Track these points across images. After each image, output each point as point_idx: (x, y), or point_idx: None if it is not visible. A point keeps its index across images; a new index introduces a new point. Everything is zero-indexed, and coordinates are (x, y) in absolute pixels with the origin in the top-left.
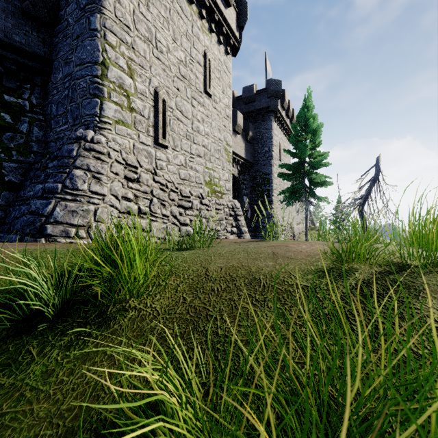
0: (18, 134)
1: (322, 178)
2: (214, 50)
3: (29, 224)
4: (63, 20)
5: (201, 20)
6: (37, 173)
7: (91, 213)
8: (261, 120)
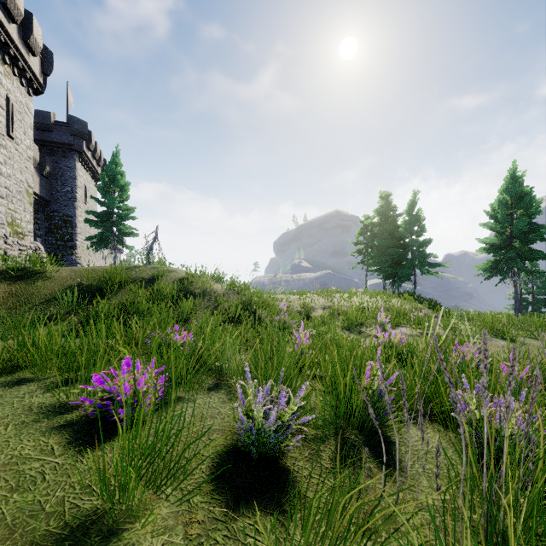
0: None
1: (130, 230)
2: (16, 92)
3: None
4: None
5: (4, 65)
6: None
7: None
8: (61, 155)
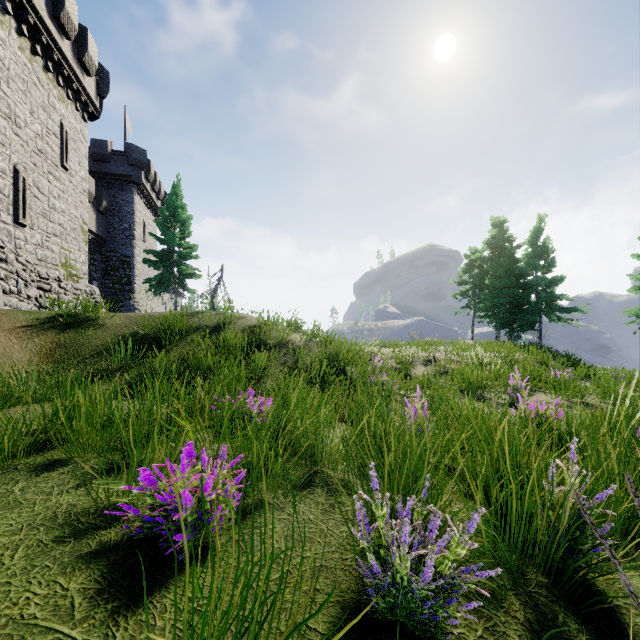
0: None
1: (192, 271)
2: (70, 118)
3: None
4: None
5: (57, 88)
6: None
7: None
8: (118, 188)
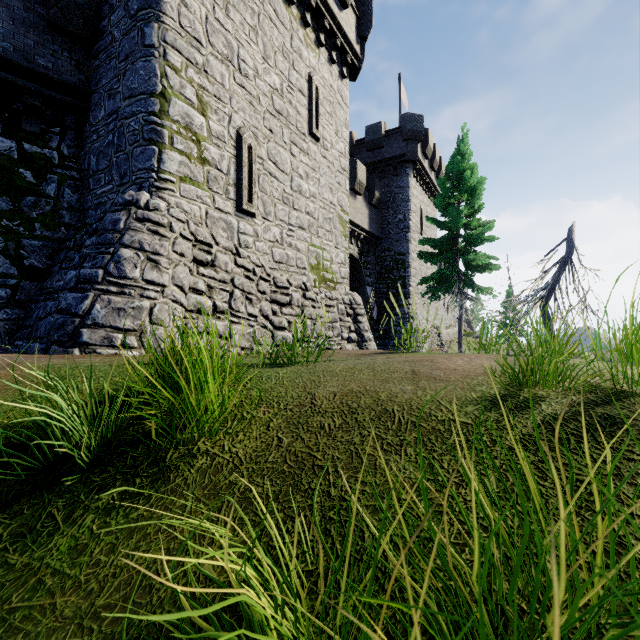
0: (42, 199)
1: (484, 260)
2: (323, 72)
3: (57, 328)
4: (106, 34)
5: (304, 29)
6: (69, 254)
7: (145, 312)
8: (392, 174)
